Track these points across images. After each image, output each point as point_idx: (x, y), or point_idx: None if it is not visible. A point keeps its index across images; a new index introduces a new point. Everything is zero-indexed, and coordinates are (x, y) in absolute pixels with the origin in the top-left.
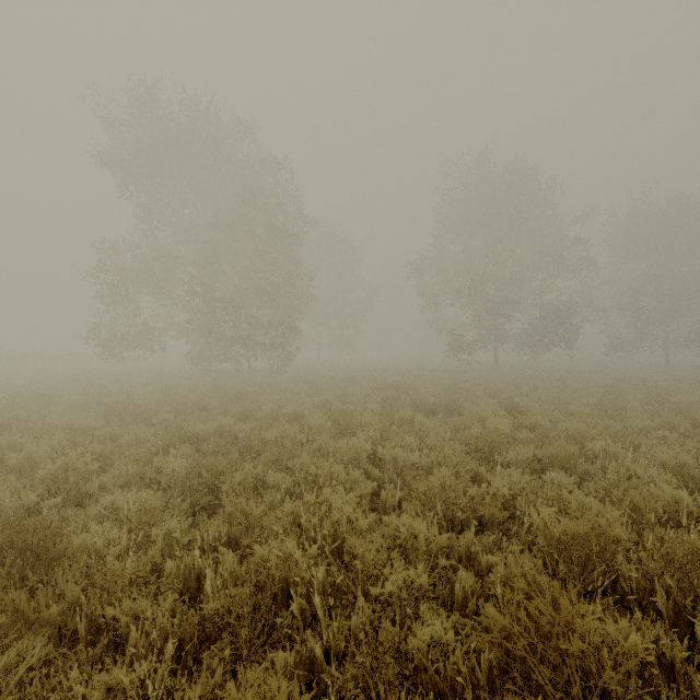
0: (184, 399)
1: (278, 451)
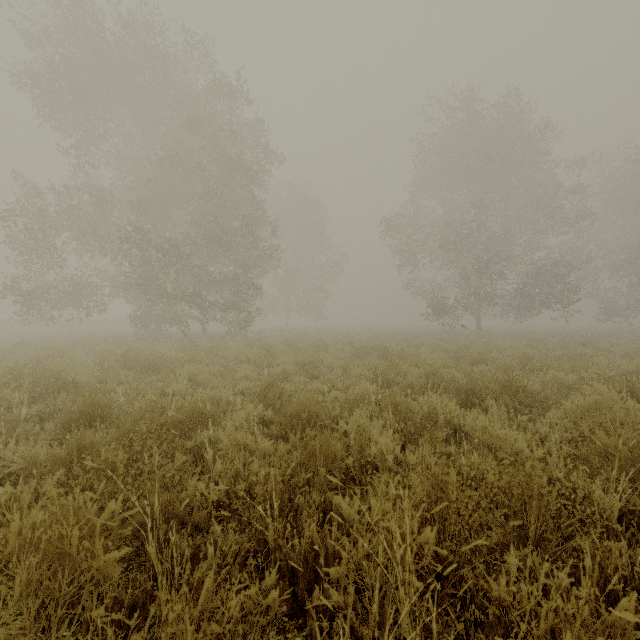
0: (36, 373)
1: None
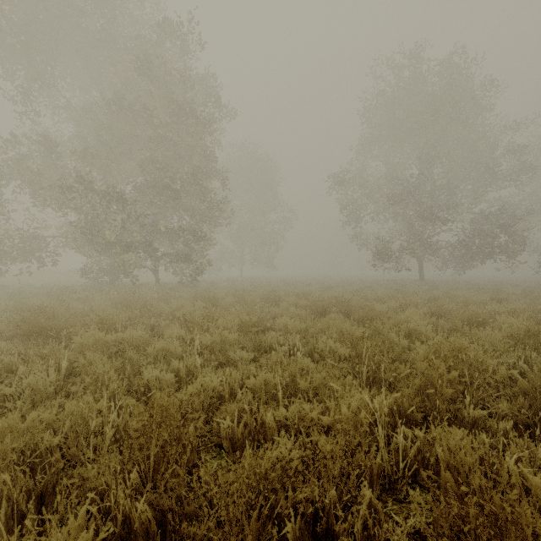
0: None
1: None
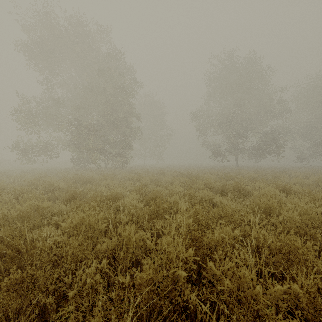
0: (42, 183)
1: (59, 255)
